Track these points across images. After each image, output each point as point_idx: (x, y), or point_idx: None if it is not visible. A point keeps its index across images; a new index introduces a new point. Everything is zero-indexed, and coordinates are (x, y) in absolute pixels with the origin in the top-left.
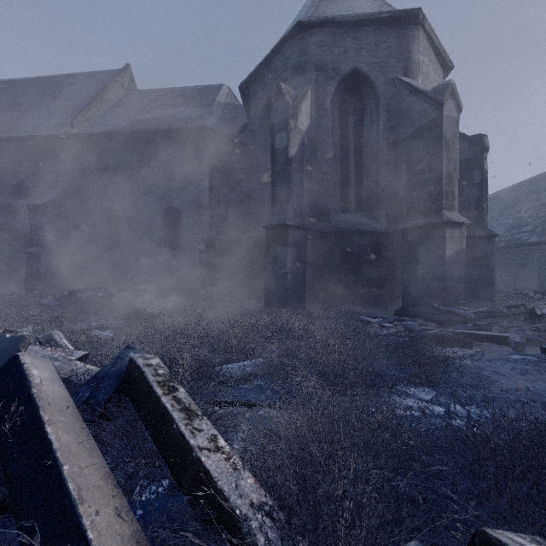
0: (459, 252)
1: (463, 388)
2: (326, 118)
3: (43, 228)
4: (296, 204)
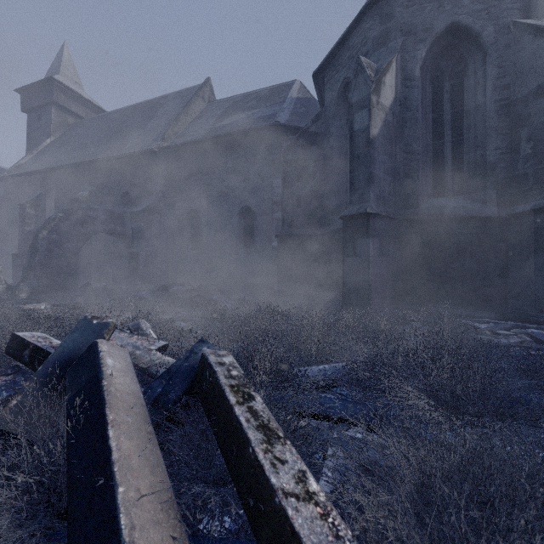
0: None
1: None
2: (415, 88)
3: (141, 231)
4: (378, 190)
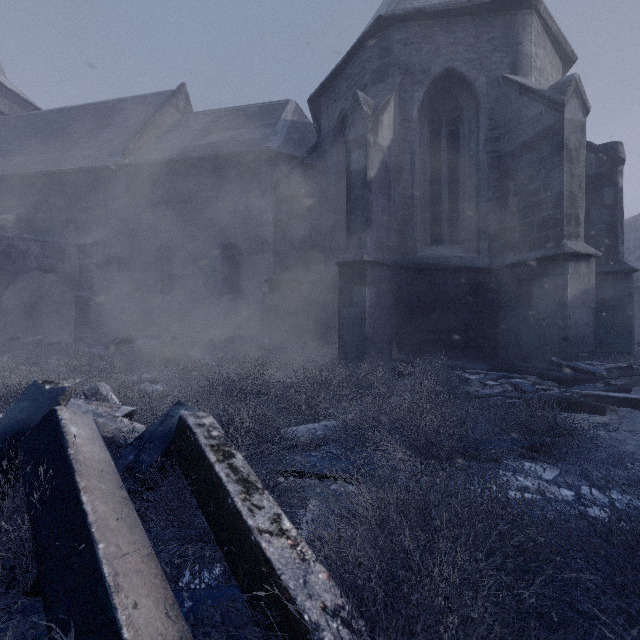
0: (585, 291)
1: (597, 466)
2: (412, 130)
3: (92, 269)
4: (376, 236)
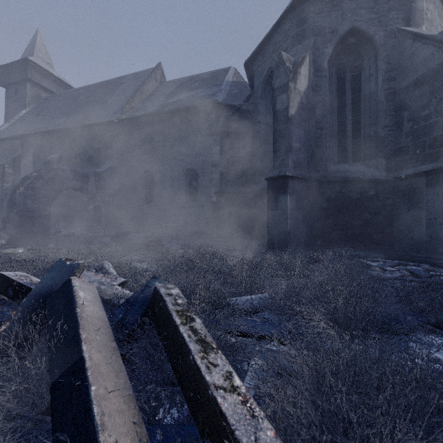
0: None
1: None
2: (323, 78)
3: (103, 188)
4: (295, 157)
